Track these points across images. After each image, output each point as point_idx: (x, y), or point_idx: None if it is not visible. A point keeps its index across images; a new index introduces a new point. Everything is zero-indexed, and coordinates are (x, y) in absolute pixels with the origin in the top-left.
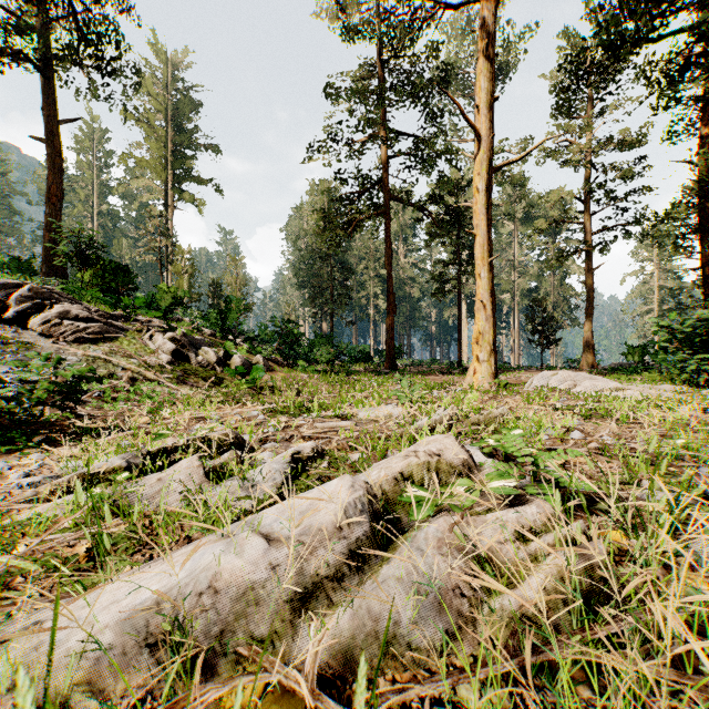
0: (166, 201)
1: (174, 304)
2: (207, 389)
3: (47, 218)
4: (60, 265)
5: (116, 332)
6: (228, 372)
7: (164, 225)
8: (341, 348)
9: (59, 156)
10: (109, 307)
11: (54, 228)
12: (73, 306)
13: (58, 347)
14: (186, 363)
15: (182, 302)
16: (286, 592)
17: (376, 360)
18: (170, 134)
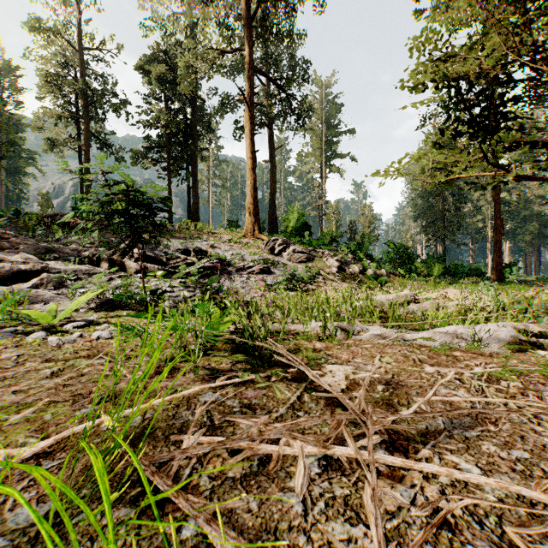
0: (321, 174)
1: (331, 241)
2: (357, 284)
3: (269, 201)
4: (275, 224)
5: (313, 258)
6: (366, 277)
7: (321, 191)
8: (451, 266)
9: (274, 168)
10: (303, 245)
11: (272, 206)
12: (295, 246)
13: (294, 265)
14: (344, 273)
15: (335, 239)
16: (389, 304)
17: (490, 276)
18: (323, 131)
